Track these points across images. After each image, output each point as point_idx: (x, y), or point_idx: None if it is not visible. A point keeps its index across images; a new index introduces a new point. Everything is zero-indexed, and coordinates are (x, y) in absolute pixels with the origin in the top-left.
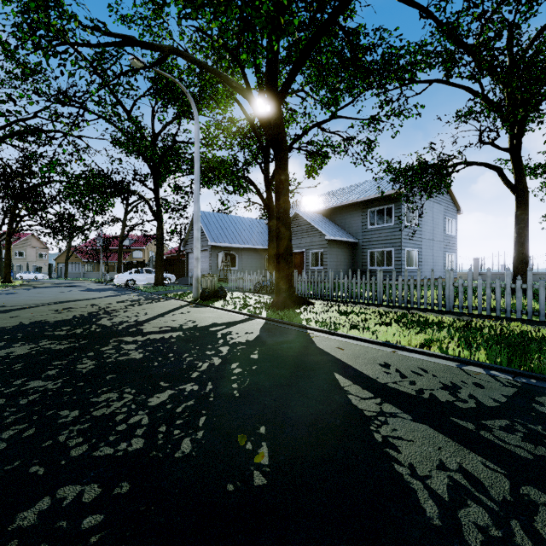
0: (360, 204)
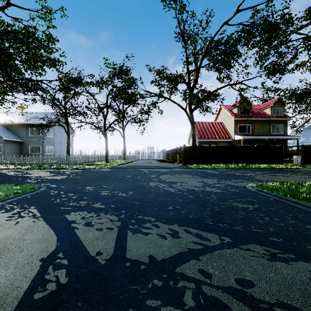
0: (25, 124)
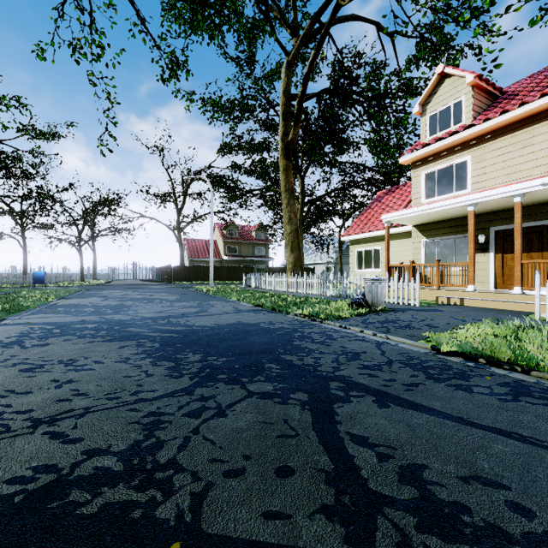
0: None
